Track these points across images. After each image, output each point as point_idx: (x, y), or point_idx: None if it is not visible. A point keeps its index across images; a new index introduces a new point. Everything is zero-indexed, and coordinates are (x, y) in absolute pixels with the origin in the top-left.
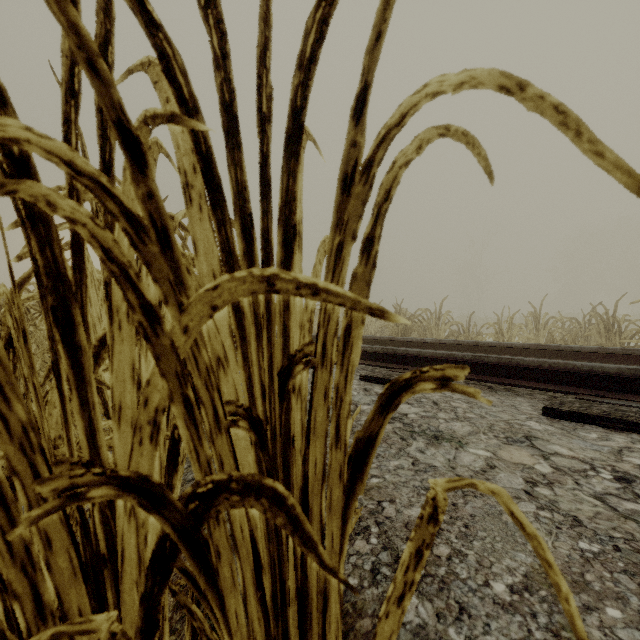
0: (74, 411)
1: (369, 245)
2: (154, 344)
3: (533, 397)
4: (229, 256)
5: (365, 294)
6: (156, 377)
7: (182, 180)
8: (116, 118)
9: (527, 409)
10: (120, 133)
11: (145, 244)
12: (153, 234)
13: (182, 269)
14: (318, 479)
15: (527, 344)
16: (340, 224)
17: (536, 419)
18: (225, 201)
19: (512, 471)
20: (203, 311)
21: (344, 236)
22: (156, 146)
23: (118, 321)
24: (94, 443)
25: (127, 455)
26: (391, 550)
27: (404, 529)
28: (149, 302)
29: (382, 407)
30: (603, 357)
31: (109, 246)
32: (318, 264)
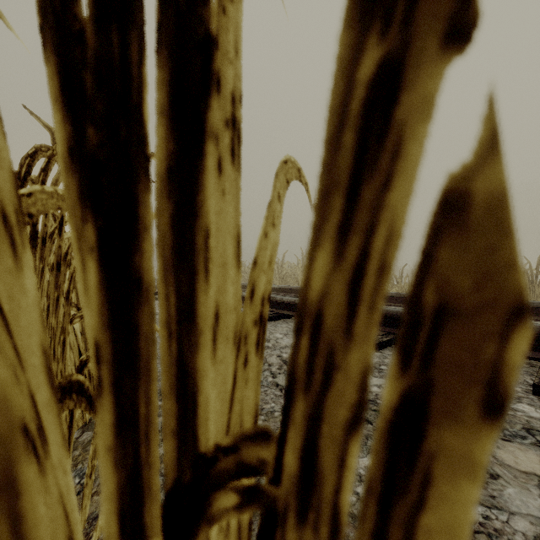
0: None
1: None
2: None
3: None
4: None
5: (514, 287)
6: None
7: None
8: None
9: None
10: None
11: None
12: None
13: None
14: None
15: None
16: None
17: (529, 401)
18: None
19: (526, 486)
20: None
21: (404, 37)
22: None
23: None
24: None
25: None
26: None
27: None
28: None
29: None
30: None
31: None
32: (275, 200)
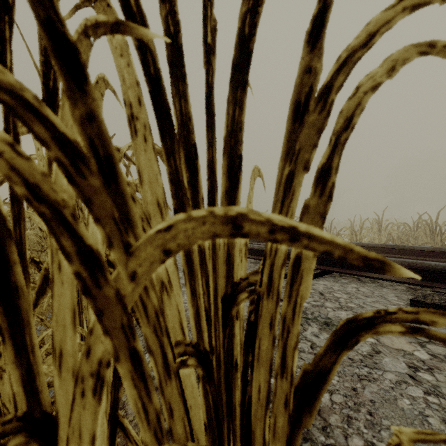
0: (7, 362)
1: (324, 176)
2: (95, 297)
3: (395, 288)
4: (178, 187)
5: (318, 226)
6: (99, 326)
7: (127, 112)
8: (45, 17)
9: (395, 299)
10: (51, 37)
11: (84, 177)
12: (94, 164)
13: (129, 205)
14: (261, 405)
15: (380, 244)
16: (290, 154)
17: None
18: (174, 129)
19: (395, 356)
20: (153, 254)
21: (295, 166)
22: (103, 82)
23: (57, 260)
24: (33, 390)
25: (68, 404)
26: (311, 442)
27: (318, 417)
28: (89, 247)
29: (336, 343)
30: (438, 254)
31: (36, 180)
32: (250, 191)
